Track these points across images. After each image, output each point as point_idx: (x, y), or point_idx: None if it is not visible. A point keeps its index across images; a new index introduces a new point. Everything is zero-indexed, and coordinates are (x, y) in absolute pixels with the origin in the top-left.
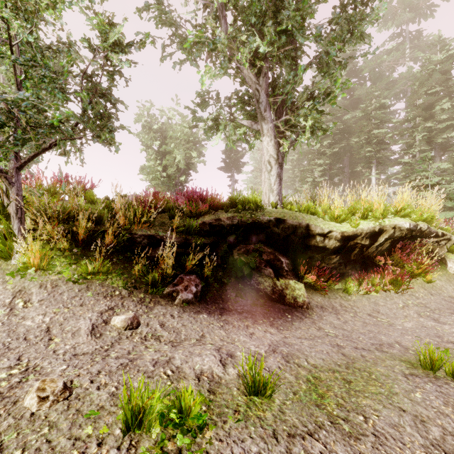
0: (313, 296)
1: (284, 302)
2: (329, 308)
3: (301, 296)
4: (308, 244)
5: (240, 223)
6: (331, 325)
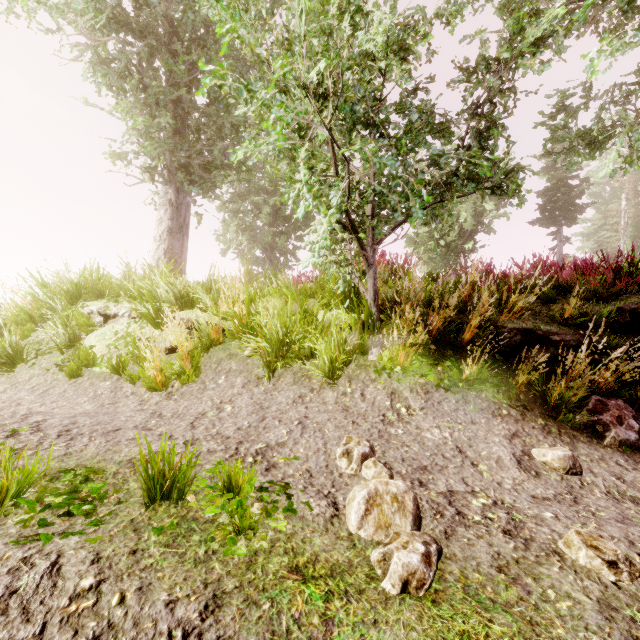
0: None
1: None
2: None
3: None
4: None
5: None
6: None
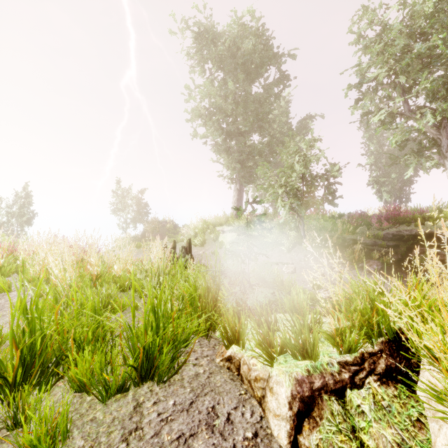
0: None
1: None
2: None
3: None
4: None
5: (418, 234)
6: None
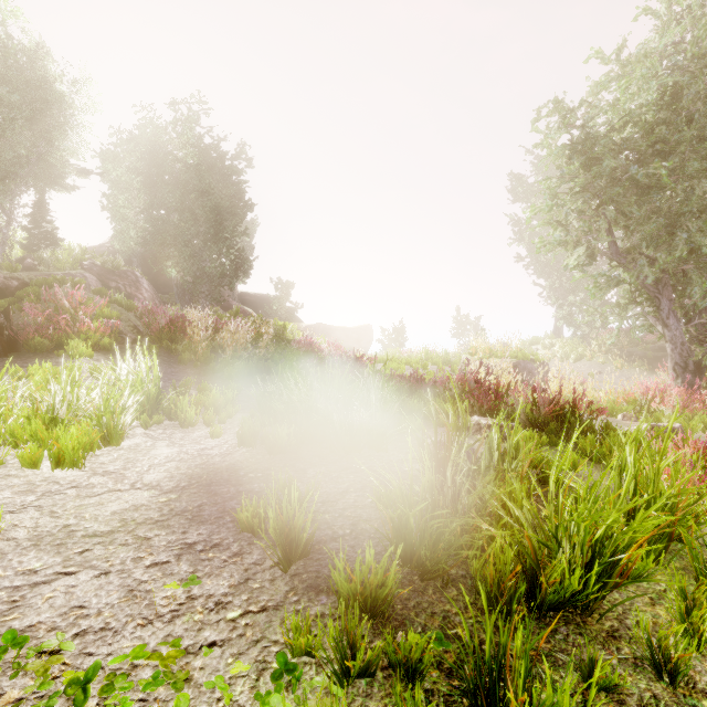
0: None
1: None
2: None
3: None
4: None
5: None
6: None
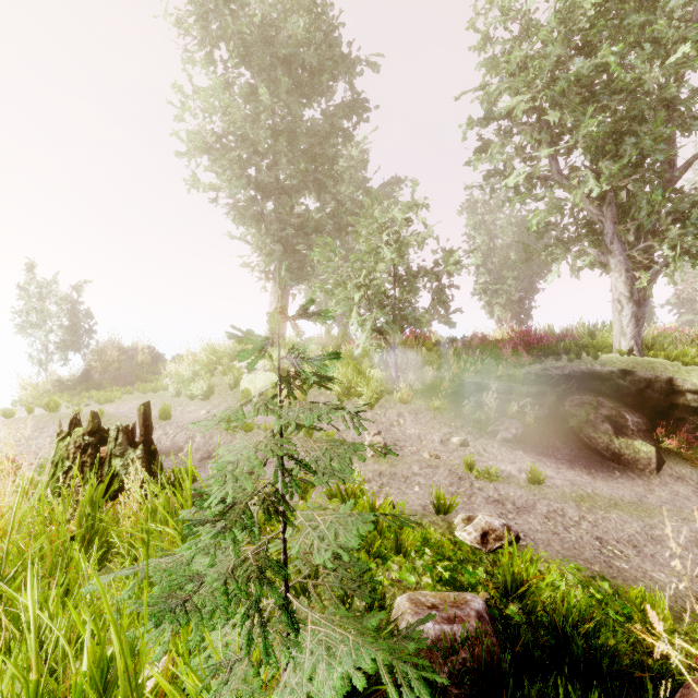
0: (676, 466)
1: (618, 461)
2: (692, 481)
3: (646, 460)
4: (673, 402)
5: (573, 373)
6: (672, 492)
